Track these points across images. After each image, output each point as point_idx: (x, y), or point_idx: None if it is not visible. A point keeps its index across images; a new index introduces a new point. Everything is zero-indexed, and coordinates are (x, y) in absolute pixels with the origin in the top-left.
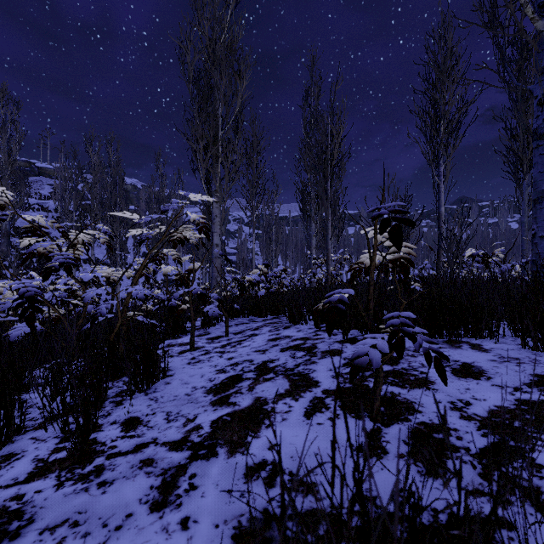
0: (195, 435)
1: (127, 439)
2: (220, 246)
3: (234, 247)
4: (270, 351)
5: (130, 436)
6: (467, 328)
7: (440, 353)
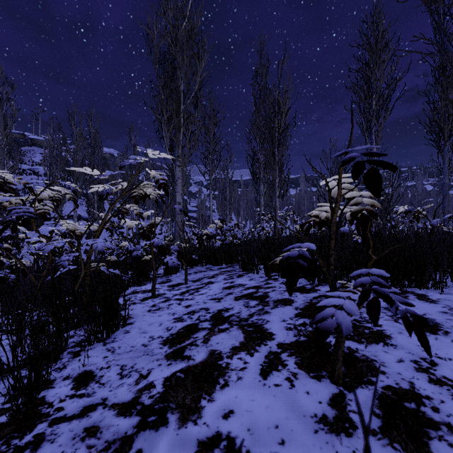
0: (147, 396)
1: (76, 398)
2: (182, 204)
3: (195, 206)
4: (225, 299)
5: (79, 395)
6: (411, 279)
7: (419, 316)
